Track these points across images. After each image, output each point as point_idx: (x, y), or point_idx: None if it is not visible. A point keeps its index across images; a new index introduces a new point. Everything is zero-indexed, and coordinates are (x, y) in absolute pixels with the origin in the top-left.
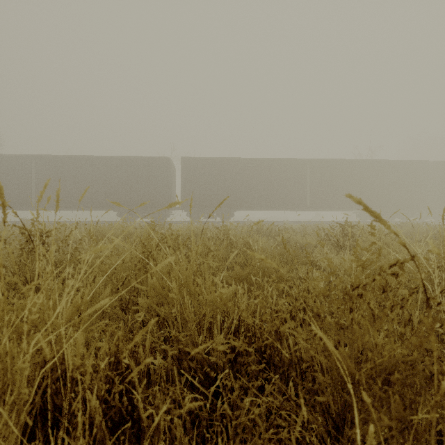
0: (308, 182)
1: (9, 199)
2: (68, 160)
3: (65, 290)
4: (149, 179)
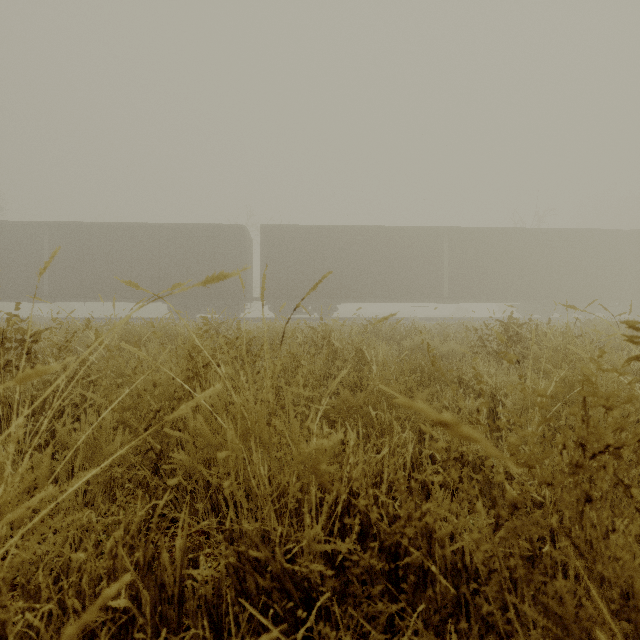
0: (446, 261)
1: (11, 287)
2: (97, 230)
3: (8, 449)
4: (215, 257)
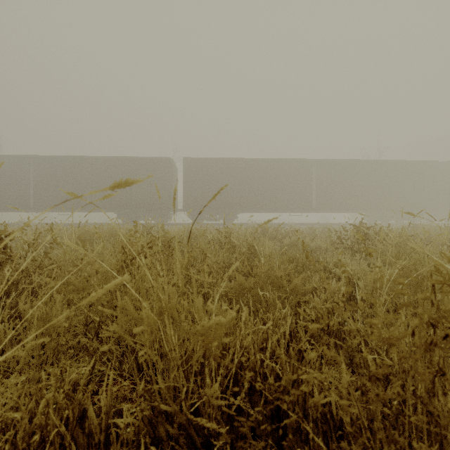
0: (314, 183)
1: (7, 201)
2: (67, 161)
3: None
4: (150, 180)
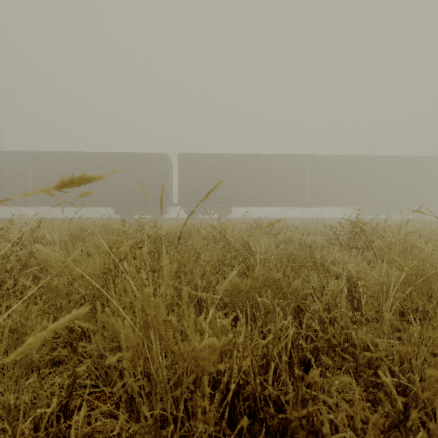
0: (306, 178)
1: (6, 196)
2: (65, 157)
3: None
4: (147, 176)
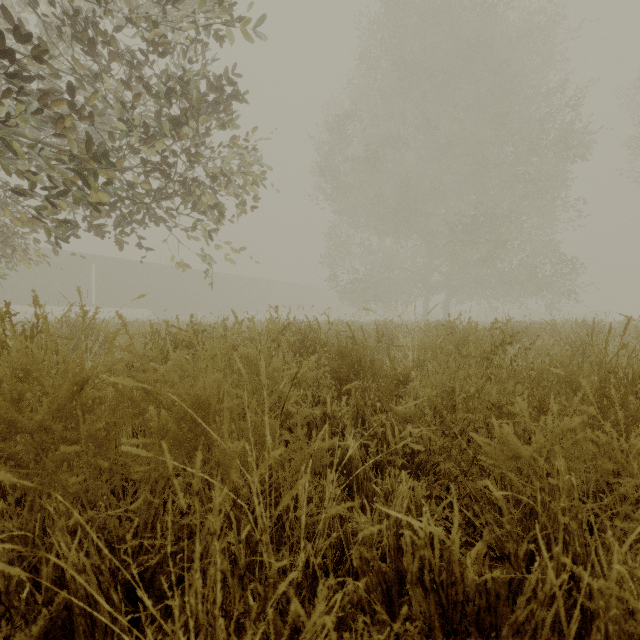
0: None
1: None
2: None
3: None
4: None
